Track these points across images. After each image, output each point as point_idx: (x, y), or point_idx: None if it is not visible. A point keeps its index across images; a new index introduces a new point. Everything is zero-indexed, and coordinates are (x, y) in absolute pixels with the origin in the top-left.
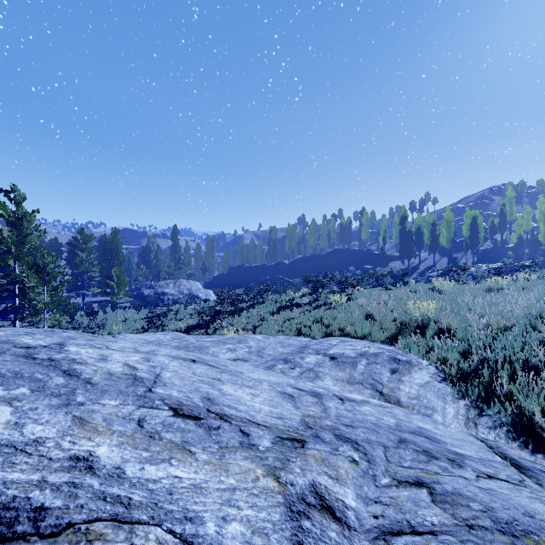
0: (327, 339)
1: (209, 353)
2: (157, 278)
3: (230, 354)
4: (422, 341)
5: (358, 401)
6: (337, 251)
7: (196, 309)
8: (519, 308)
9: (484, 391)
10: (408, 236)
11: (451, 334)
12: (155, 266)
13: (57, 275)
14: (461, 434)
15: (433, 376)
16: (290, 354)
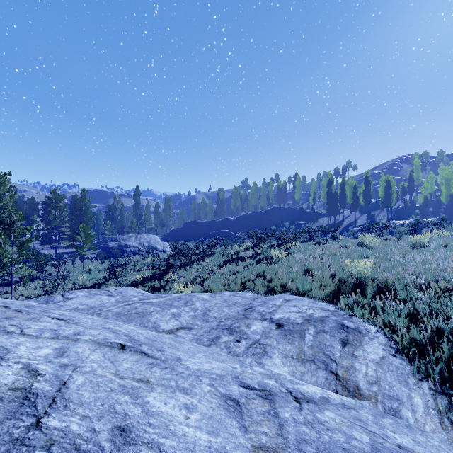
0: (271, 298)
1: (150, 322)
2: (121, 232)
3: (173, 322)
4: (363, 301)
5: (317, 400)
6: (275, 209)
7: (150, 263)
8: (450, 267)
9: (444, 368)
10: (334, 197)
11: (392, 294)
12: (120, 221)
13: (24, 232)
14: (446, 449)
15: (386, 348)
16: (236, 320)
